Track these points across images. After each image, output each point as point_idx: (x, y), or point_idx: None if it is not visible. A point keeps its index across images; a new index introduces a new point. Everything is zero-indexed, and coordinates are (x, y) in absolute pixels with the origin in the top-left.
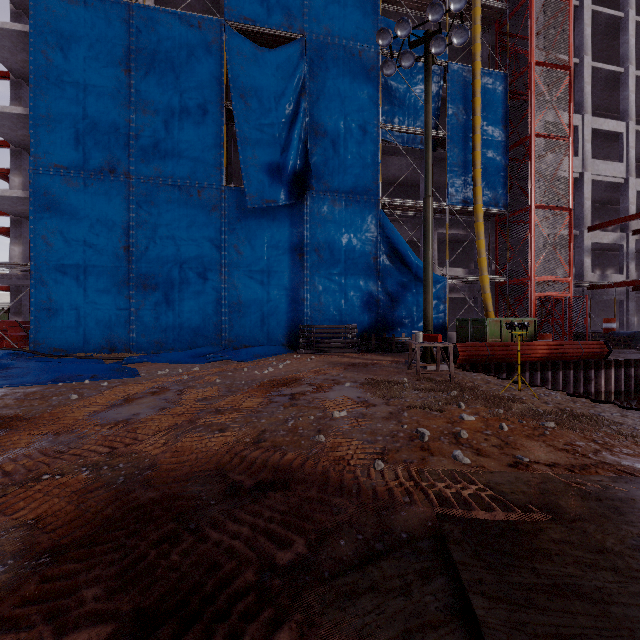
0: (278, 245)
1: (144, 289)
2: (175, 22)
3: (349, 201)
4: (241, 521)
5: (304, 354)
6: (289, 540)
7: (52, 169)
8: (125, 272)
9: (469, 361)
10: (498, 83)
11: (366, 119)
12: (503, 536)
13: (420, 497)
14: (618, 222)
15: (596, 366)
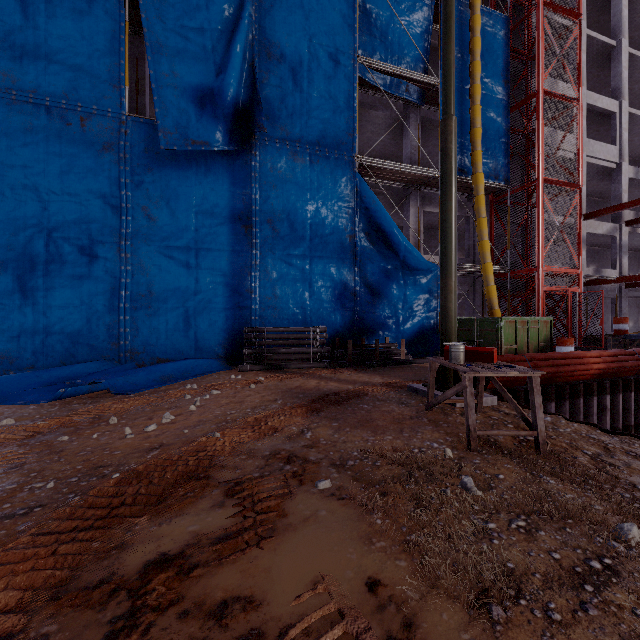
0: (212, 210)
1: None
2: None
3: (315, 156)
4: None
5: (249, 371)
6: None
7: None
8: None
9: (504, 384)
10: (498, 26)
11: (338, 46)
12: None
13: None
14: (621, 208)
15: None
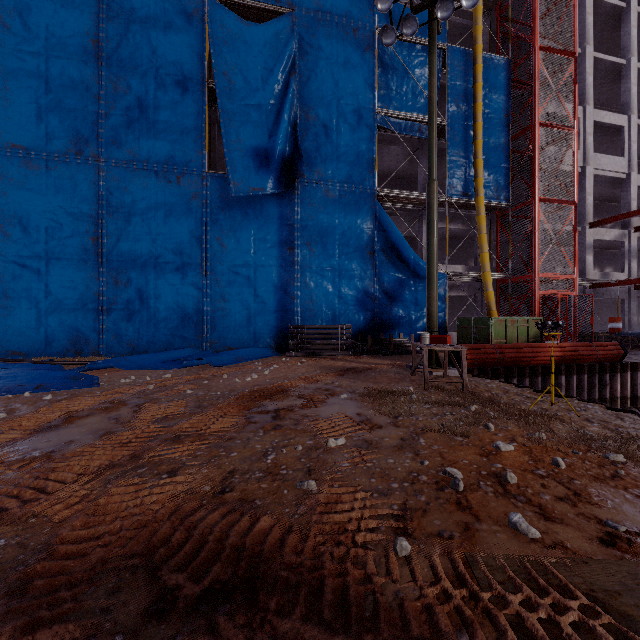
0: (266, 238)
1: (115, 285)
2: None
3: (343, 191)
4: None
5: (294, 357)
6: None
7: (9, 149)
8: (94, 266)
9: (477, 365)
10: (500, 69)
11: (361, 103)
12: None
13: (488, 633)
14: (622, 218)
15: (611, 369)
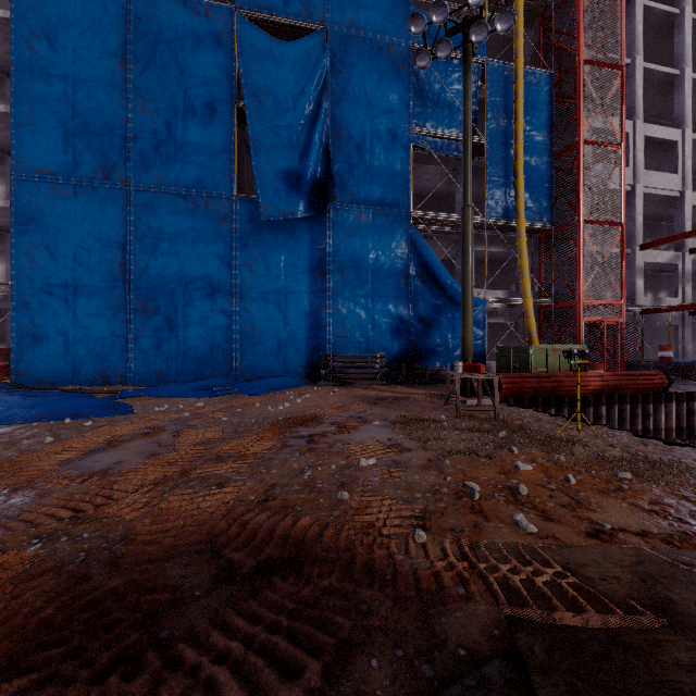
0: (296, 263)
1: (143, 312)
2: (179, 9)
3: (376, 214)
4: (232, 628)
5: (326, 386)
6: (298, 663)
7: (36, 175)
8: (121, 293)
9: (513, 394)
10: (542, 84)
11: (396, 122)
12: (606, 657)
13: (479, 587)
14: (674, 239)
15: (655, 400)
